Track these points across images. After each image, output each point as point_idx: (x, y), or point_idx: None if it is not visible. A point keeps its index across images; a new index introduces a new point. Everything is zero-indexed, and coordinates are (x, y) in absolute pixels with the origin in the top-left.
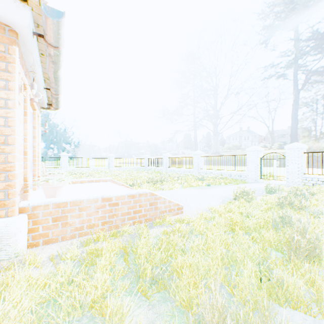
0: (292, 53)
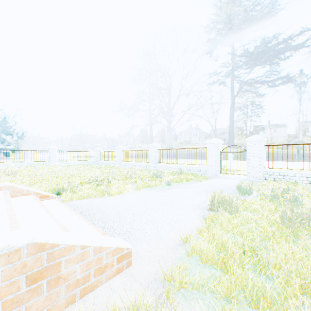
0: (234, 61)
